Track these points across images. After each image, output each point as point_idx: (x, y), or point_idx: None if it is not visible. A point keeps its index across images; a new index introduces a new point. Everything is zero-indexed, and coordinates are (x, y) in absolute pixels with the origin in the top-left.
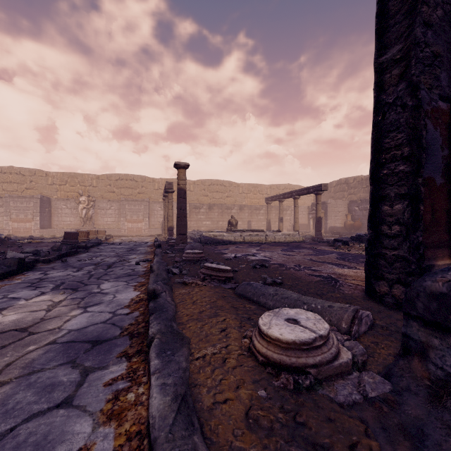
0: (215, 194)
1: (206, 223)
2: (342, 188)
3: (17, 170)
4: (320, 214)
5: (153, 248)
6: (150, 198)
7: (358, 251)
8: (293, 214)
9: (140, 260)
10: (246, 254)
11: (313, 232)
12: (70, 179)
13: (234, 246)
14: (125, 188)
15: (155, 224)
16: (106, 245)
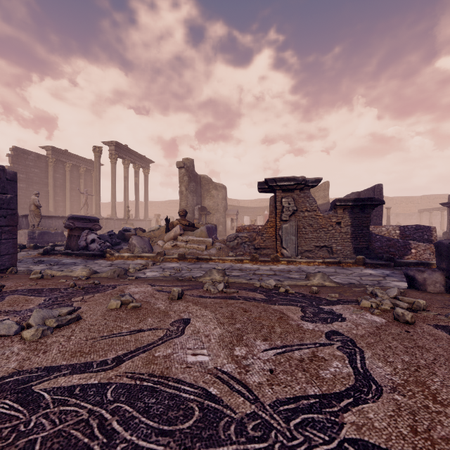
0: None
1: None
2: None
3: (267, 200)
4: None
5: None
6: None
7: None
8: None
9: None
10: None
11: None
12: None
13: None
14: None
15: None
16: None
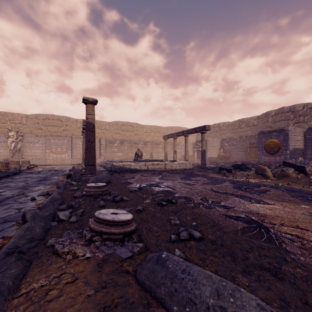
0: (125, 132)
1: (118, 154)
2: (215, 130)
3: None
4: (205, 148)
5: (65, 177)
6: (73, 134)
7: (242, 178)
8: (182, 148)
9: (41, 193)
10: (150, 184)
11: (197, 161)
12: (0, 117)
13: (139, 174)
14: (52, 126)
15: (77, 155)
16: (23, 174)
